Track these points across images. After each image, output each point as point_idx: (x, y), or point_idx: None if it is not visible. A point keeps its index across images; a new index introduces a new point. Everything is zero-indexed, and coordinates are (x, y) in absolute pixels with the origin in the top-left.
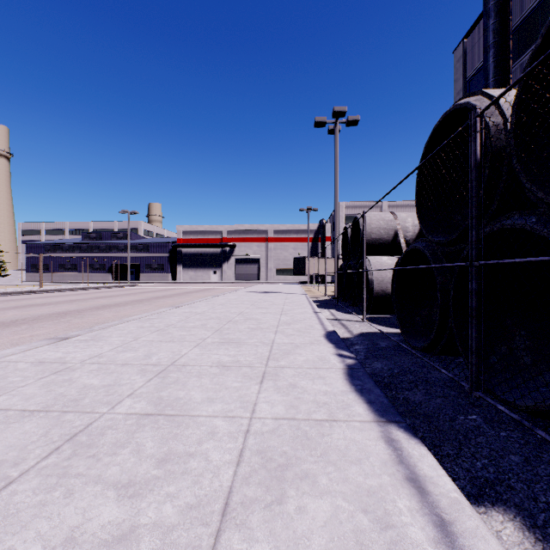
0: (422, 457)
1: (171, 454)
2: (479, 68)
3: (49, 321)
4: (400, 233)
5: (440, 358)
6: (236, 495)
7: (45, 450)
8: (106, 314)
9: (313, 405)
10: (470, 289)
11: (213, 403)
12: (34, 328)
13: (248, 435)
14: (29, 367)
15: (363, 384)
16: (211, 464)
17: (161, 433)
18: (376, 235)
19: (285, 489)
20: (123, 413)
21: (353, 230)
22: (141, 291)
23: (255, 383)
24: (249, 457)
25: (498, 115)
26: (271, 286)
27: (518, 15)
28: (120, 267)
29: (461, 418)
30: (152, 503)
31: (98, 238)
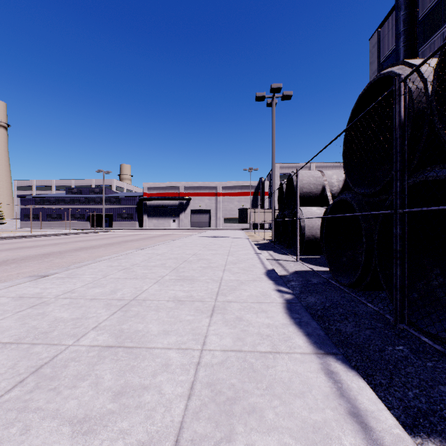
0: (361, 390)
1: (127, 386)
2: (391, 52)
3: (34, 261)
4: (327, 187)
5: (364, 293)
6: (187, 431)
7: (10, 383)
8: (82, 255)
9: (257, 337)
10: (395, 233)
11: (168, 335)
12: (21, 267)
13: (199, 367)
14: (10, 301)
15: (301, 317)
16: (164, 397)
17: (120, 365)
18: (307, 189)
19: (234, 425)
20: (86, 345)
21: (288, 185)
22: (113, 236)
23: (206, 316)
24: (200, 390)
25: (419, 81)
26: (219, 232)
27: (424, 7)
28: (97, 216)
29: (390, 348)
30: (105, 440)
31: (79, 193)
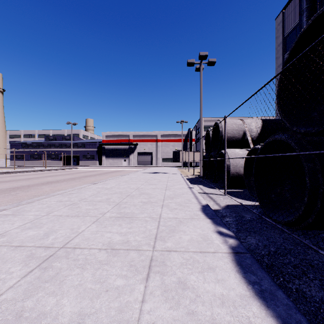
0: None
1: None
2: (293, 28)
3: (2, 194)
4: (248, 133)
5: (304, 233)
6: None
7: None
8: (45, 189)
9: None
10: None
11: None
12: None
13: None
14: None
15: (260, 281)
16: None
17: None
18: (231, 134)
19: None
20: None
21: (214, 132)
22: (77, 172)
23: (140, 280)
24: None
25: None
26: (159, 169)
27: None
28: (68, 157)
29: None
30: None
31: (54, 139)
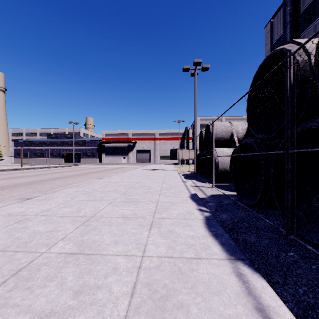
0: (264, 289)
1: (84, 286)
2: (280, 36)
3: (22, 187)
4: (234, 134)
5: (263, 211)
6: None
7: None
8: (57, 183)
9: (184, 246)
10: (286, 168)
11: (117, 245)
12: (13, 192)
13: (140, 270)
14: (1, 218)
15: (217, 230)
16: (113, 295)
17: (80, 269)
18: (220, 135)
19: (166, 318)
20: (56, 253)
21: (206, 132)
22: (80, 169)
23: (146, 230)
24: (140, 289)
25: (304, 55)
26: (157, 166)
27: (304, 4)
28: (69, 155)
29: (283, 254)
30: None
31: (56, 138)
